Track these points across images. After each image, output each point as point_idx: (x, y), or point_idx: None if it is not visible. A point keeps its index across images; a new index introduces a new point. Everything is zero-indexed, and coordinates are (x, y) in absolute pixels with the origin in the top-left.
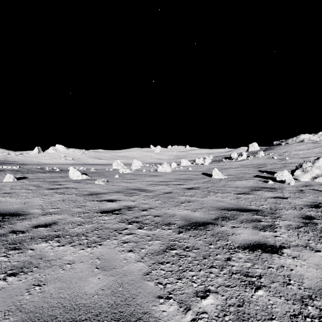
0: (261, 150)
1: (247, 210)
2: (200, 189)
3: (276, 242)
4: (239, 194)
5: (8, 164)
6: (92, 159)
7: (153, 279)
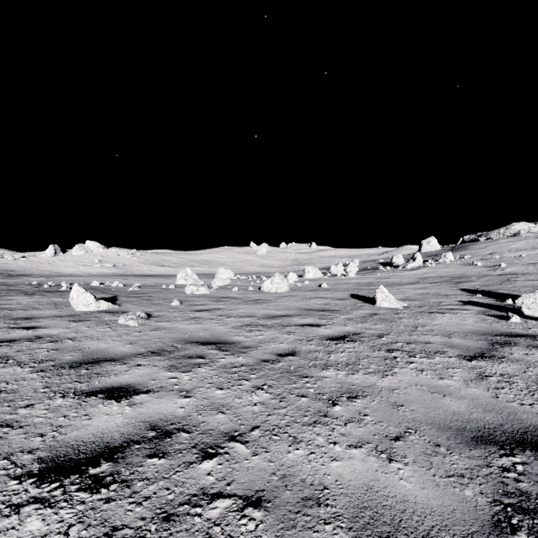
0: (445, 250)
1: None
2: (364, 342)
3: None
4: (472, 359)
5: None
6: (148, 266)
7: None
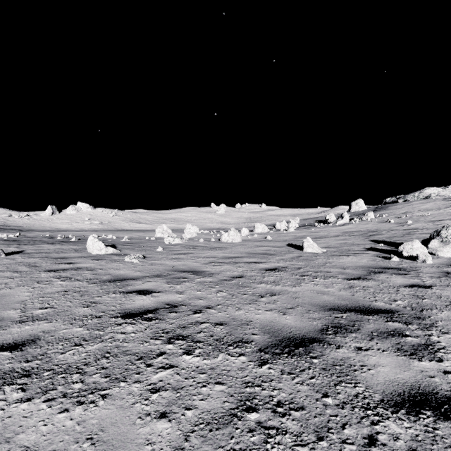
0: (369, 210)
1: (373, 311)
2: (288, 271)
3: None
4: (351, 279)
5: (7, 230)
6: (128, 223)
7: None
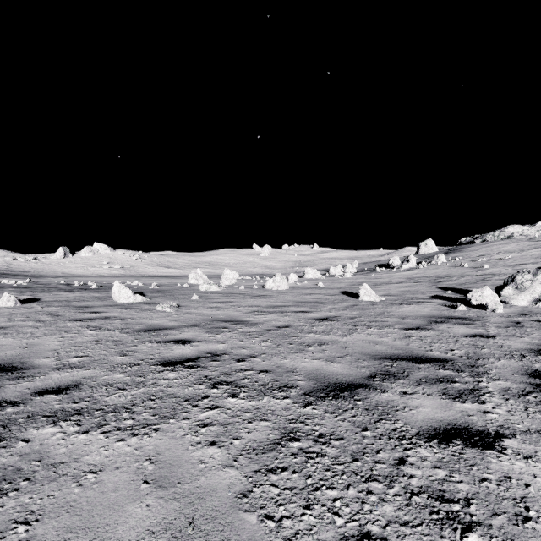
0: (441, 252)
1: (426, 360)
2: (340, 321)
3: (489, 424)
4: (408, 329)
5: (12, 276)
6: (154, 267)
7: (256, 507)
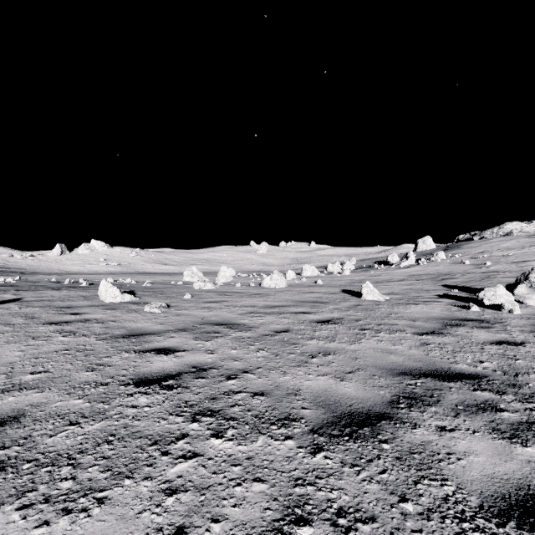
0: (439, 249)
1: (454, 376)
2: (344, 324)
3: None
4: (423, 334)
5: (6, 273)
6: (152, 264)
7: None
